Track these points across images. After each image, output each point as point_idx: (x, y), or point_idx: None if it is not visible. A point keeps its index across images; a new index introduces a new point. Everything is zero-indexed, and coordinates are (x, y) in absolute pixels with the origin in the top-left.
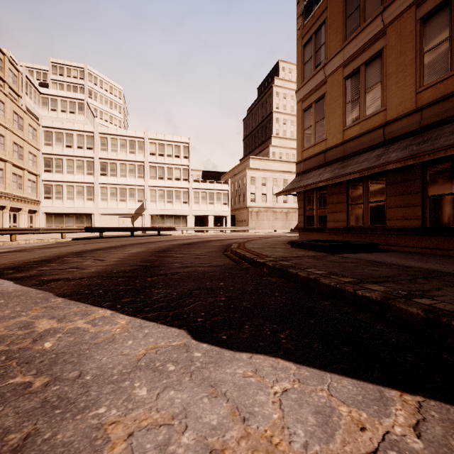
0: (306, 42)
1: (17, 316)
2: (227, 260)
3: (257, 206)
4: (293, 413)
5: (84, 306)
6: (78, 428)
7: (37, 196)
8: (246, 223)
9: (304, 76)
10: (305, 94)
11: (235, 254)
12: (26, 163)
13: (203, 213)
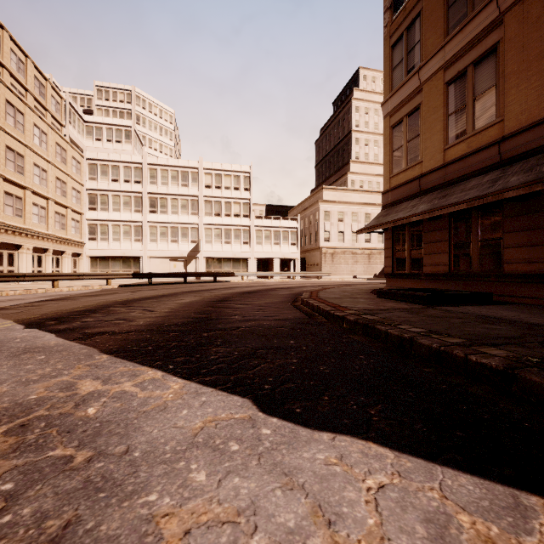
0: (395, 42)
1: (58, 375)
2: (297, 313)
3: (333, 247)
4: (394, 518)
5: (131, 365)
6: (125, 519)
7: (81, 238)
8: (319, 268)
9: (393, 85)
10: (394, 107)
11: (306, 305)
12: (70, 200)
13: (267, 255)
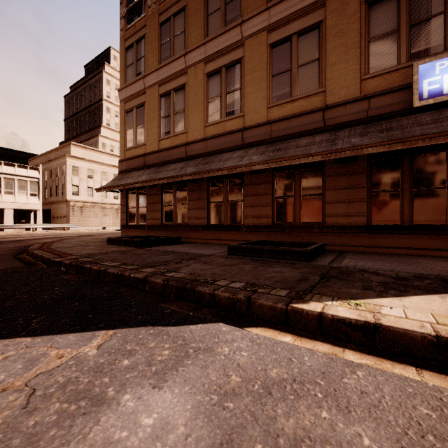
0: (129, 47)
1: None
2: (14, 264)
3: (82, 201)
4: (4, 368)
5: None
6: None
7: None
8: (66, 220)
9: (127, 79)
10: (127, 96)
11: (31, 256)
12: None
13: None
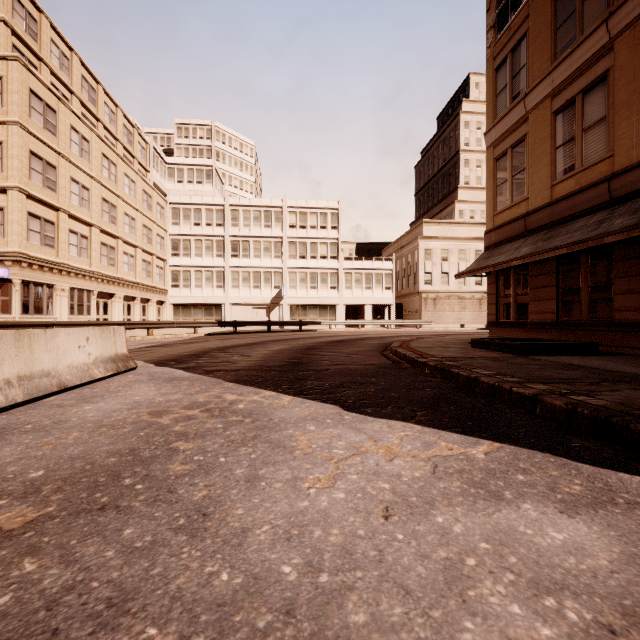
0: (499, 65)
1: (207, 391)
2: (383, 360)
3: (435, 291)
4: (408, 442)
5: (252, 388)
6: (280, 435)
7: (164, 285)
8: (418, 315)
9: (496, 112)
10: (497, 137)
11: (394, 354)
12: (154, 247)
13: (358, 301)
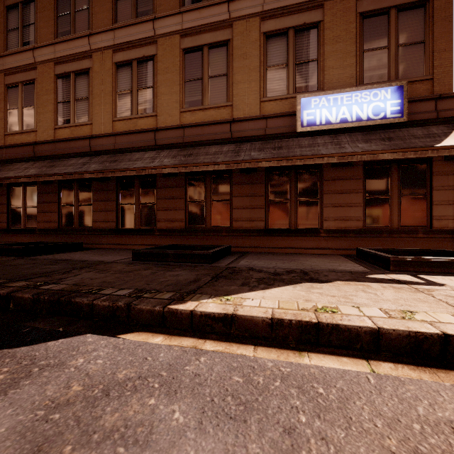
0: (11, 6)
1: None
2: None
3: None
4: None
5: None
6: None
7: None
8: None
9: (8, 45)
10: (9, 67)
11: None
12: None
13: None
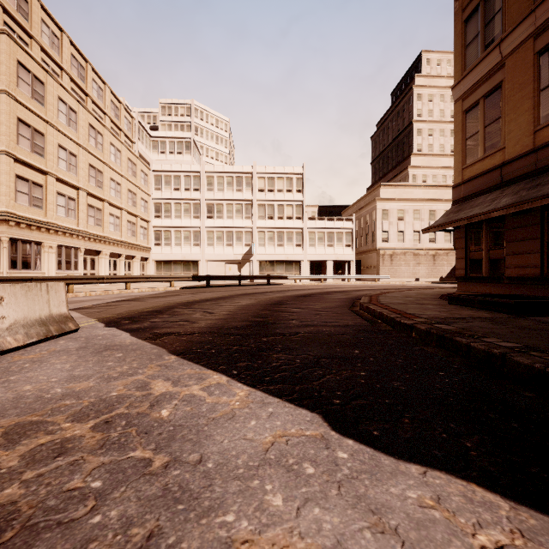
0: (469, 15)
1: (134, 374)
2: (357, 319)
3: (391, 248)
4: None
5: (197, 367)
6: (204, 539)
7: (148, 243)
8: (376, 270)
9: (466, 64)
10: (467, 89)
11: (366, 311)
12: (139, 210)
13: (320, 257)
